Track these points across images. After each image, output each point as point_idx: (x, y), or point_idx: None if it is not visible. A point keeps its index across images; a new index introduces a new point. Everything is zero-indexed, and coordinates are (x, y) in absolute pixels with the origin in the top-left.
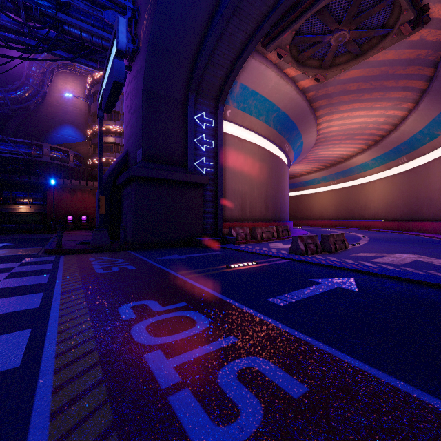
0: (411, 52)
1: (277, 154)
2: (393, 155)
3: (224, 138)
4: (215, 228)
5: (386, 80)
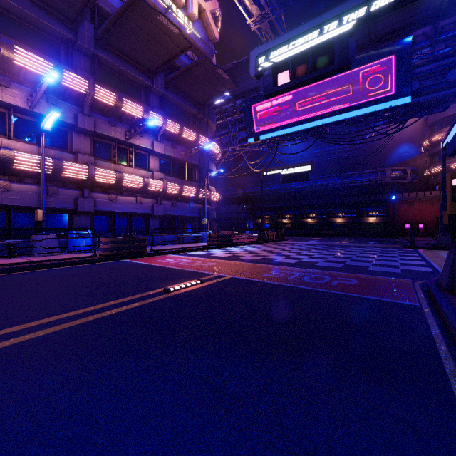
0: None
1: None
2: None
3: None
4: None
5: None
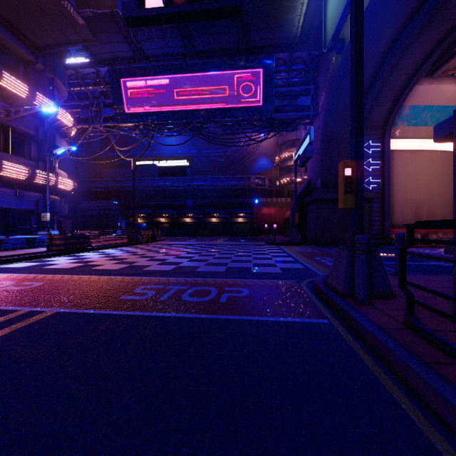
0: None
1: None
2: None
3: (393, 155)
4: (382, 233)
5: None
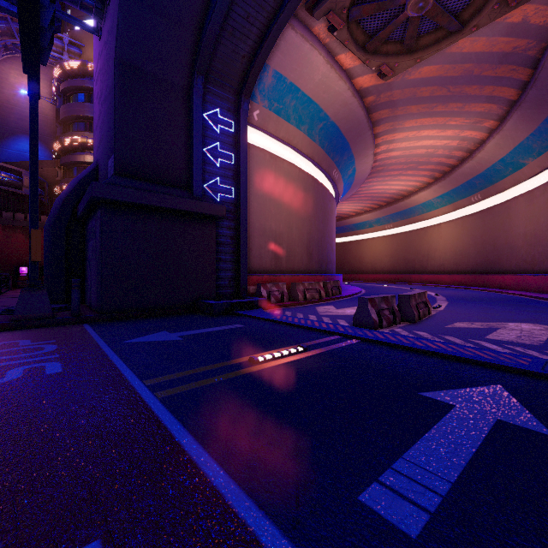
0: (507, 41)
1: (323, 182)
2: (465, 191)
3: (249, 151)
4: (236, 284)
5: (469, 85)
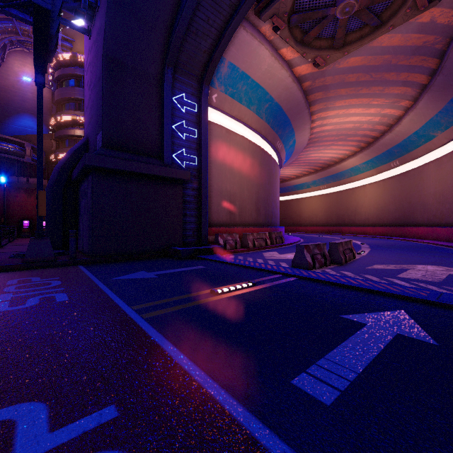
0: (418, 37)
1: (268, 152)
2: (385, 158)
3: (209, 127)
4: (198, 235)
5: (388, 72)
